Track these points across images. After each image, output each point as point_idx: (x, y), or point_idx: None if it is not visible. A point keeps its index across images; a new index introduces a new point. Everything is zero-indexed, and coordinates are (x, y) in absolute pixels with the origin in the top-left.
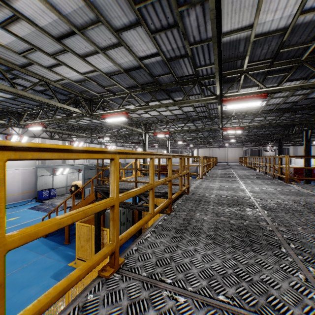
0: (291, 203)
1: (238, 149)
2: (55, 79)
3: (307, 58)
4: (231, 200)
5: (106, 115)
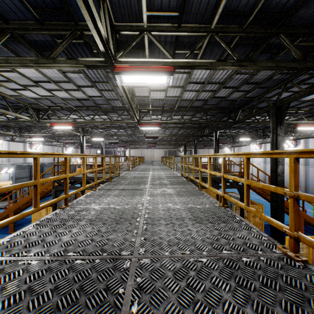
0: (164, 176)
1: (162, 150)
2: (12, 94)
3: (177, 109)
4: (140, 177)
5: (54, 123)
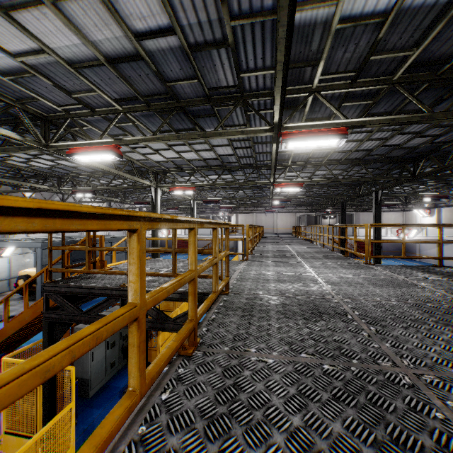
0: (397, 303)
1: (291, 215)
2: None
3: (402, 79)
4: (304, 303)
5: (76, 148)
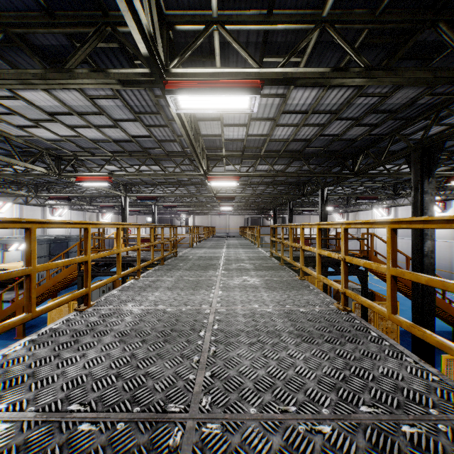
0: (244, 257)
1: (241, 217)
2: (19, 135)
3: (265, 155)
4: (208, 258)
5: (81, 177)
